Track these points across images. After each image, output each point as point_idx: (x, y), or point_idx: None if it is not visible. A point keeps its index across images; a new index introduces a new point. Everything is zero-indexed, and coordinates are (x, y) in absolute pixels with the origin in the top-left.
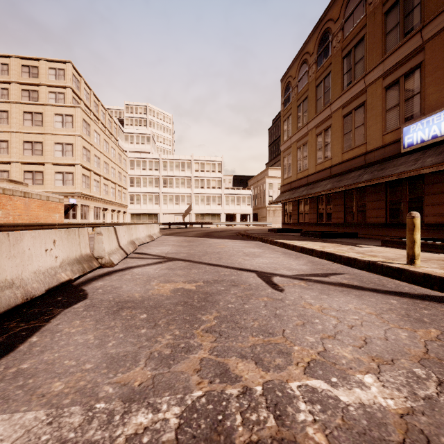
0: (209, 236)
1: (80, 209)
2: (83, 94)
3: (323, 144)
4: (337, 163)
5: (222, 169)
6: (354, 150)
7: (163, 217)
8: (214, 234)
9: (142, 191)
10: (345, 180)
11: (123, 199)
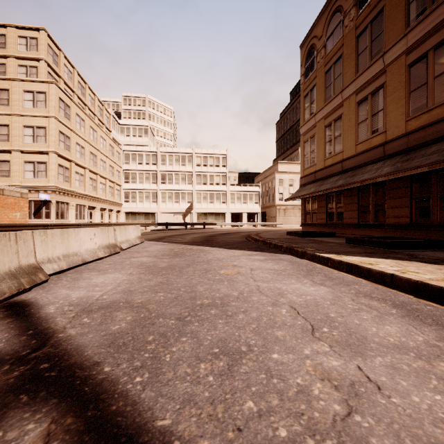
0: (210, 242)
1: (56, 207)
2: (63, 71)
3: (370, 114)
4: (397, 136)
5: (227, 163)
6: (431, 113)
7: (161, 217)
8: (217, 238)
9: (138, 187)
10: (421, 157)
11: (117, 196)
